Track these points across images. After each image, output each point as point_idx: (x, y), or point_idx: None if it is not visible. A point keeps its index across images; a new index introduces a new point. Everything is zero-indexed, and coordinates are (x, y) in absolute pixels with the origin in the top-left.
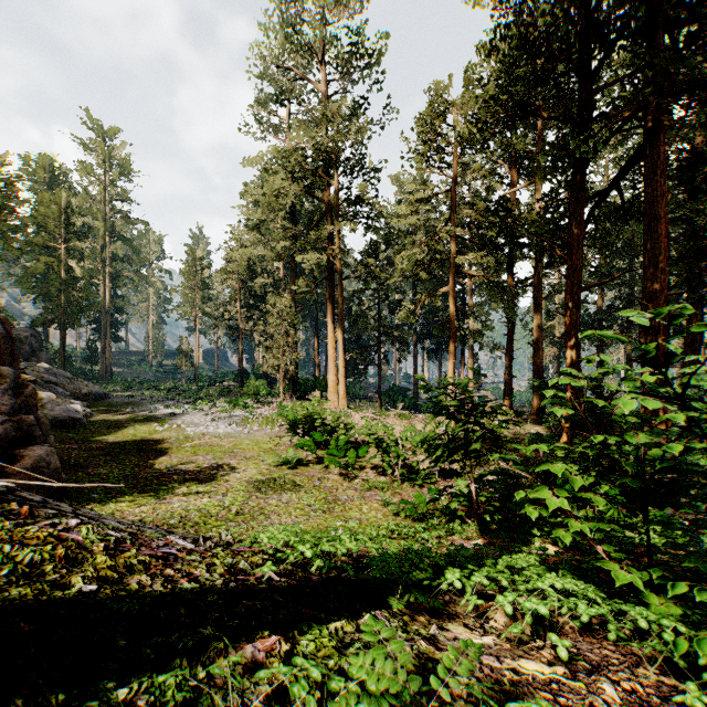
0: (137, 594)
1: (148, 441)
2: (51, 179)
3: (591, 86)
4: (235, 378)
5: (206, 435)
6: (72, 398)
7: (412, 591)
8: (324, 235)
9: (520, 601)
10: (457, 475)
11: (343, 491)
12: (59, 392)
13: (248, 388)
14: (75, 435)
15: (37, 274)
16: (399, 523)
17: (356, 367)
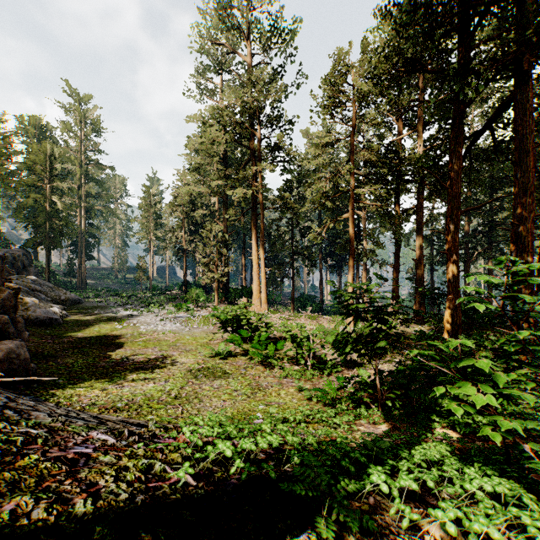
0: None
1: (109, 336)
2: (39, 135)
3: (468, 45)
4: (181, 288)
5: (155, 332)
6: (52, 302)
7: (344, 512)
8: (249, 174)
9: (458, 513)
10: (358, 365)
11: (264, 378)
12: (42, 298)
13: (189, 295)
14: (52, 332)
15: (27, 207)
16: (312, 407)
17: (274, 279)
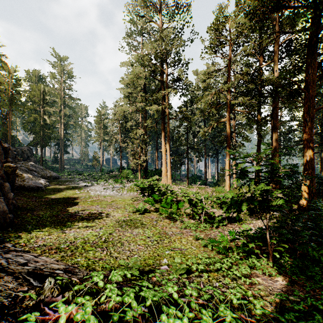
0: None
1: (70, 198)
2: (38, 81)
3: None
4: (119, 170)
5: (99, 196)
6: (41, 177)
7: None
8: (160, 96)
9: None
10: (238, 221)
11: (169, 228)
12: (35, 175)
13: (123, 174)
14: (36, 194)
15: (30, 122)
16: (208, 254)
17: (176, 165)
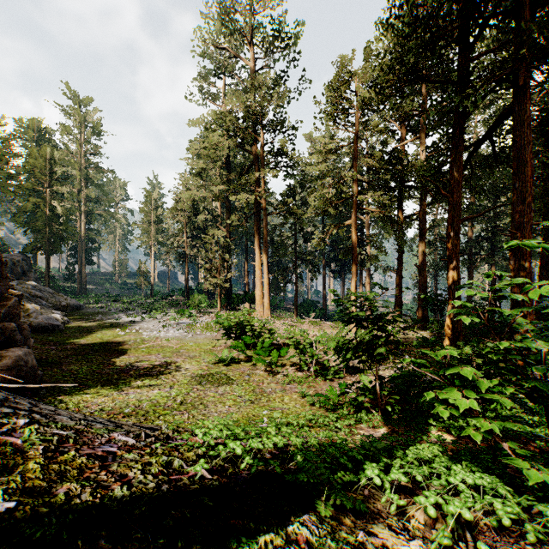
0: (59, 510)
1: (112, 343)
2: (39, 138)
3: (469, 56)
4: (183, 293)
5: (158, 338)
6: (53, 309)
7: (339, 496)
8: (252, 180)
9: (440, 500)
10: (360, 371)
11: (267, 384)
12: (43, 304)
13: (192, 301)
14: (54, 338)
15: (27, 211)
16: (314, 412)
17: (277, 284)
